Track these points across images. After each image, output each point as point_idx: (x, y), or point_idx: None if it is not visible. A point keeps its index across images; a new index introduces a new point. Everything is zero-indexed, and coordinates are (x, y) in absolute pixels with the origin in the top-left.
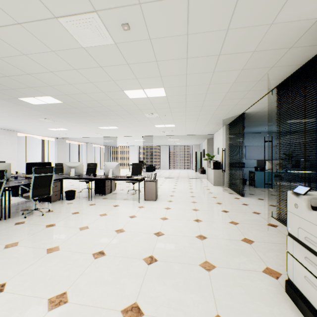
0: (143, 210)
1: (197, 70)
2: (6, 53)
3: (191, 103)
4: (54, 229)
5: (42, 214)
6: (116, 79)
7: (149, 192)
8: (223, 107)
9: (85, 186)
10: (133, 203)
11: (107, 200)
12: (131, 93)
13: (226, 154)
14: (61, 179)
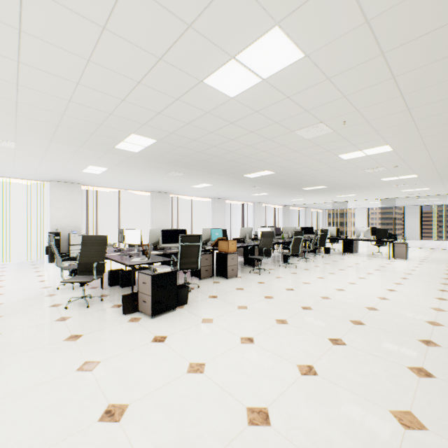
0: (395, 262)
1: (444, 167)
2: (325, 178)
3: (446, 176)
4: (338, 262)
5: (322, 257)
6: (378, 176)
7: (399, 252)
8: None
9: None
10: (383, 259)
11: (357, 256)
12: (385, 179)
13: None
14: None
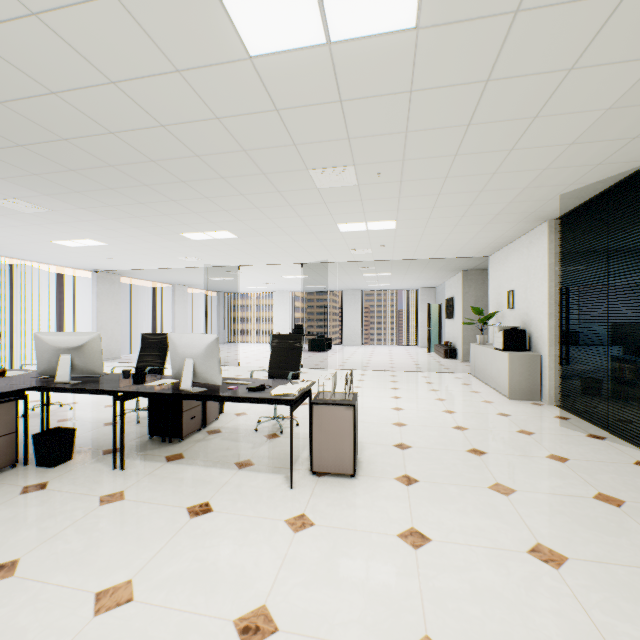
0: (310, 551)
1: None
2: None
3: (504, 91)
4: None
5: None
6: None
7: (330, 444)
8: (614, 123)
9: (141, 400)
10: (268, 494)
11: (177, 468)
12: (249, 8)
13: (550, 308)
14: (20, 391)
